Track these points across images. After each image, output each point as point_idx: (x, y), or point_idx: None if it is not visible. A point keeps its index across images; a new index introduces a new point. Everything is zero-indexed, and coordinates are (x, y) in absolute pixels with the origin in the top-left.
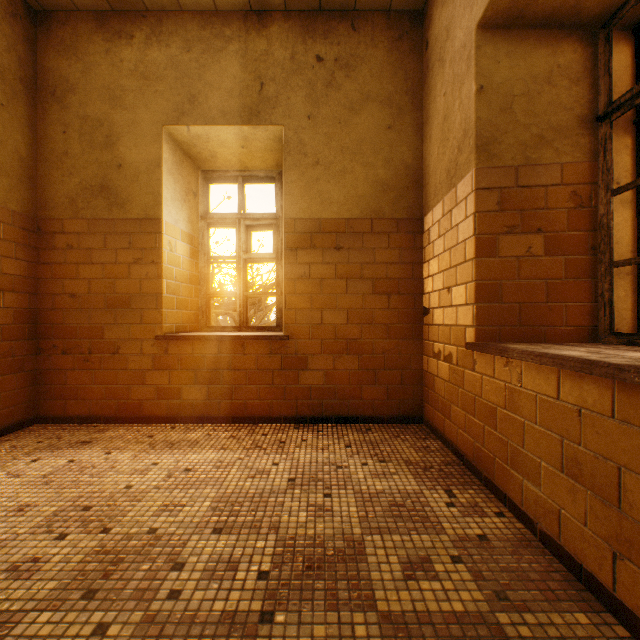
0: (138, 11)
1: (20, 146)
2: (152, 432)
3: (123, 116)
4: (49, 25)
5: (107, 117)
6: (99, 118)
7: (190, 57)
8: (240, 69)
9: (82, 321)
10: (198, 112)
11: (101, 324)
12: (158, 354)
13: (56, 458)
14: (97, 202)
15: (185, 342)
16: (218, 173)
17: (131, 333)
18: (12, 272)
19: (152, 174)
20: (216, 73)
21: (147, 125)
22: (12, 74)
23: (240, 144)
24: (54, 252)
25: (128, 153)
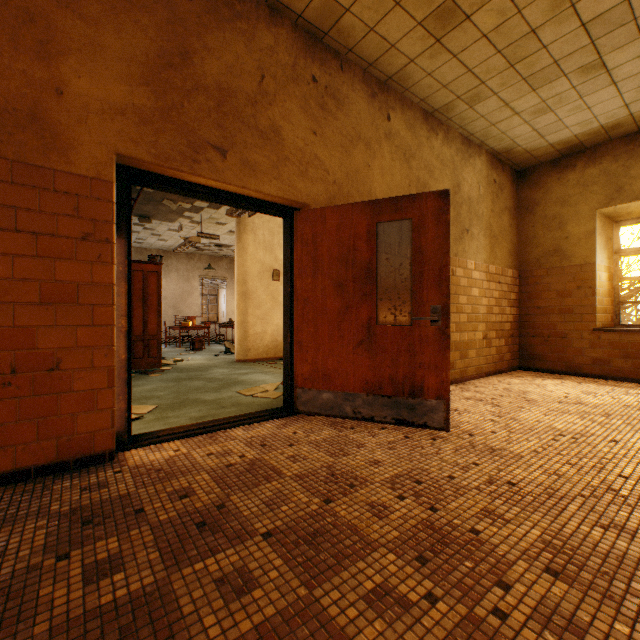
0: (578, 151)
1: (513, 240)
2: (593, 380)
3: (568, 210)
4: (524, 176)
5: (557, 213)
6: (552, 215)
7: (616, 165)
8: None
9: (542, 320)
10: (622, 196)
11: (554, 322)
12: (592, 339)
13: (552, 380)
14: (551, 259)
15: (612, 333)
16: (629, 221)
17: (573, 327)
18: (512, 298)
19: (588, 238)
20: (637, 169)
21: (584, 212)
22: (512, 208)
23: None
24: (526, 287)
25: (571, 230)
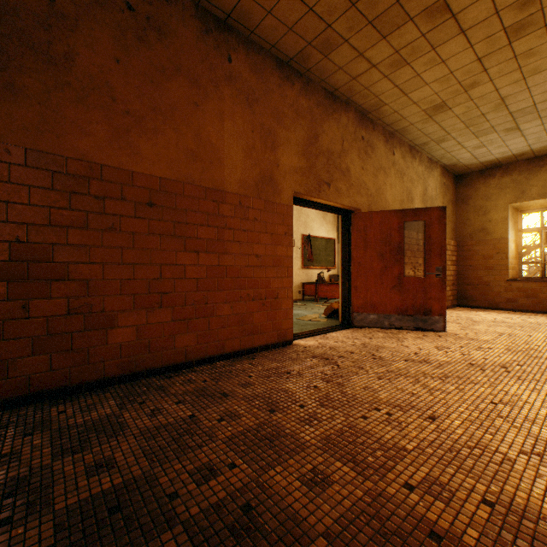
0: (497, 166)
1: (454, 221)
2: (507, 312)
3: (490, 204)
4: (460, 179)
5: (483, 205)
6: (480, 206)
7: (521, 177)
8: (546, 176)
9: (473, 274)
10: (525, 197)
11: (481, 275)
12: (506, 286)
13: (482, 312)
14: (479, 234)
15: (518, 282)
16: (528, 211)
17: (493, 278)
18: (453, 260)
19: (503, 222)
20: (534, 180)
21: (501, 205)
22: (453, 200)
23: (544, 202)
24: (462, 252)
25: (492, 216)
